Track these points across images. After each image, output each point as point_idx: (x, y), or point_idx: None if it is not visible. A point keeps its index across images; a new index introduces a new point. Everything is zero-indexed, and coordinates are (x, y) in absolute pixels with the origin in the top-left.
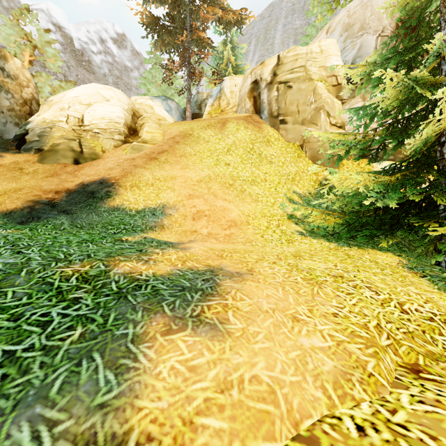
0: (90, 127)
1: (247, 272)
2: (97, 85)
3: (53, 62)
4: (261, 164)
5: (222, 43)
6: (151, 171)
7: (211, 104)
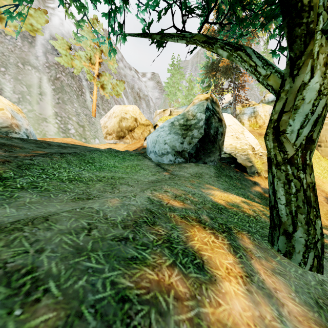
0: (257, 151)
1: None
2: (228, 114)
3: (112, 64)
4: None
5: (206, 63)
6: (324, 188)
7: (248, 120)
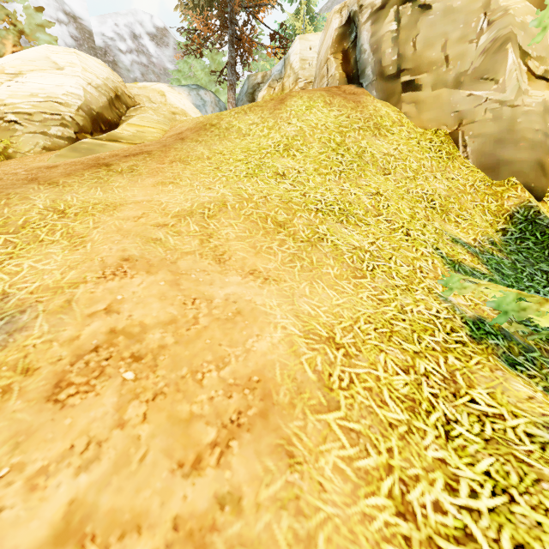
0: None
1: None
2: (50, 47)
3: None
4: (364, 174)
5: (294, 14)
6: (60, 191)
7: (268, 88)
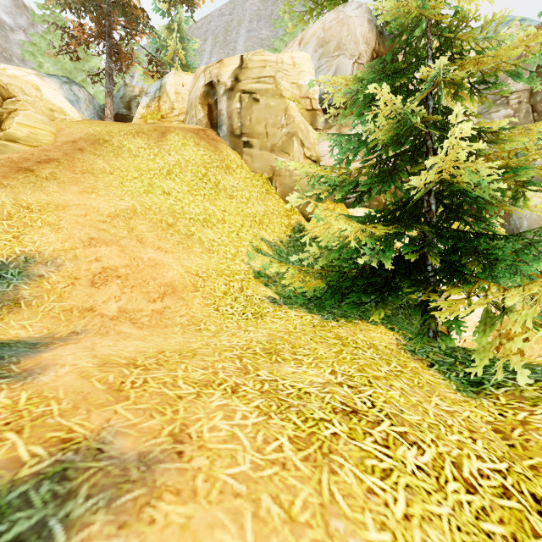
0: None
1: (170, 449)
2: None
3: None
4: (218, 198)
5: (166, 28)
6: (13, 192)
7: (146, 105)
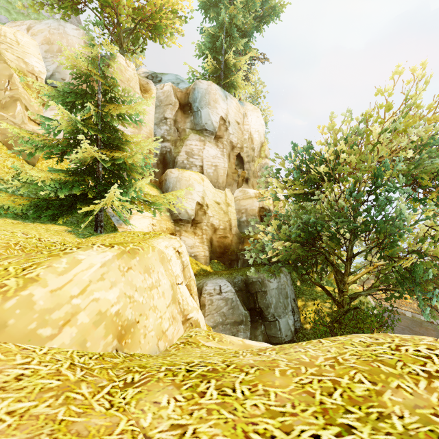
0: None
1: None
2: None
3: None
4: None
5: None
6: None
7: None
